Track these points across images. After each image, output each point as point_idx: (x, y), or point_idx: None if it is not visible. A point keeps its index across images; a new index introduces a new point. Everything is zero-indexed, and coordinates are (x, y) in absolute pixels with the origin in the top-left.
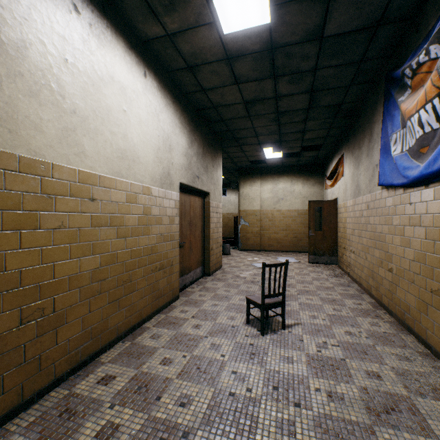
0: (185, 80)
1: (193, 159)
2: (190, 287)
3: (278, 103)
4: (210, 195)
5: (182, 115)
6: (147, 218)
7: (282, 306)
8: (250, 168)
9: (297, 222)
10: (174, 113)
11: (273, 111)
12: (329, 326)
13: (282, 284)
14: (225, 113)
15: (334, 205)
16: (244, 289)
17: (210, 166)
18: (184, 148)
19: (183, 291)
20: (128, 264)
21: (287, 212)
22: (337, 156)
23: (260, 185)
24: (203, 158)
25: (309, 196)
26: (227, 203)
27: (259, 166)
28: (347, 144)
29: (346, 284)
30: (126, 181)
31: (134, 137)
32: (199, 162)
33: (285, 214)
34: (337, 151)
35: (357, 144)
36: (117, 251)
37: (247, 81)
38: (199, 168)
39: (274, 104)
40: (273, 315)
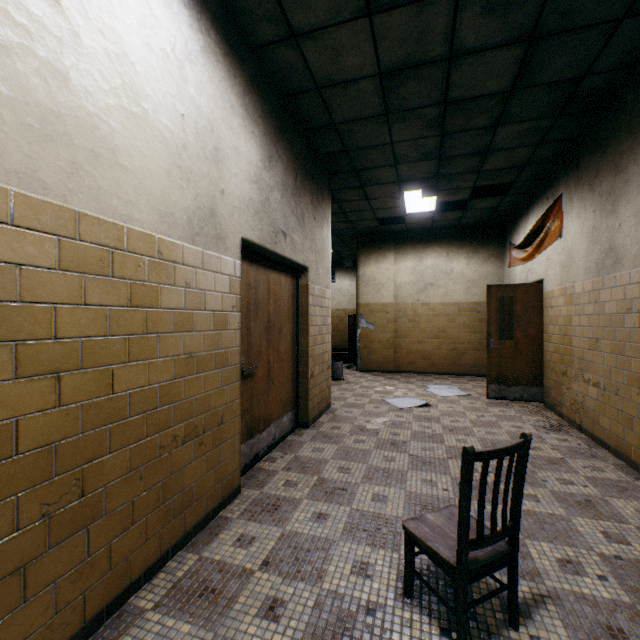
0: (251, 4)
1: (274, 195)
2: (267, 457)
3: (451, 76)
4: (308, 273)
5: (248, 93)
6: (145, 317)
7: (510, 562)
8: (377, 233)
9: (457, 324)
10: (229, 79)
11: (438, 98)
12: (635, 613)
13: (511, 500)
14: (340, 106)
15: (536, 294)
16: (380, 465)
17: (308, 217)
18: (253, 166)
19: (253, 469)
20: (69, 448)
21: (440, 306)
22: (541, 203)
23: (393, 262)
24: (294, 198)
25: (479, 280)
26: (336, 292)
27: (392, 228)
28: (574, 172)
29: (587, 452)
30: (60, 205)
31: (95, 90)
32: (286, 204)
33: (437, 310)
34: (541, 194)
35: (609, 165)
36: (20, 418)
37: (392, 5)
38: (286, 215)
39: (442, 80)
40: (489, 592)
